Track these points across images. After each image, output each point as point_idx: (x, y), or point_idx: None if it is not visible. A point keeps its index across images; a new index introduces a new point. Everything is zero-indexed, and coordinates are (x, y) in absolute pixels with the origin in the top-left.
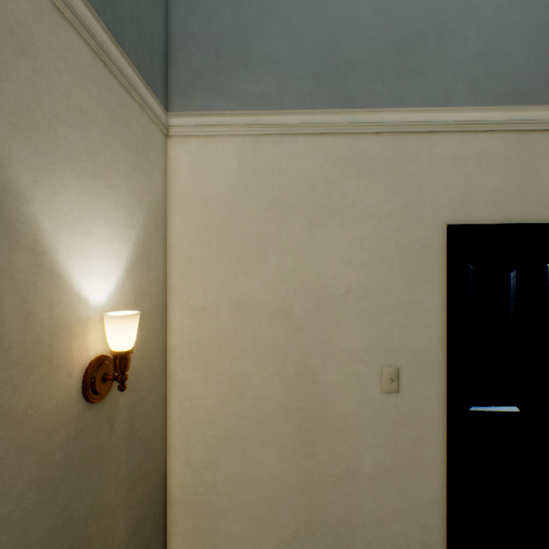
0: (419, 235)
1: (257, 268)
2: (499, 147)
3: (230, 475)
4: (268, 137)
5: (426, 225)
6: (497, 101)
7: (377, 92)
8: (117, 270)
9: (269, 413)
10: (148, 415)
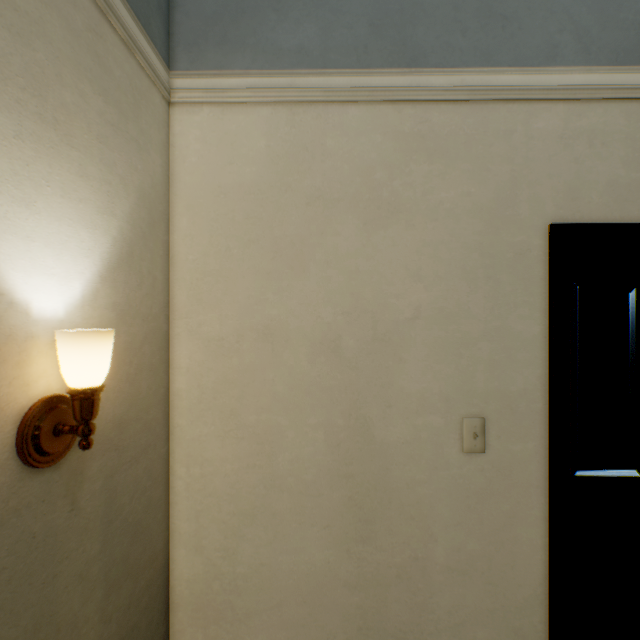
0: (512, 239)
1: (293, 283)
2: (619, 120)
3: (256, 567)
4: (307, 106)
5: (522, 225)
6: (615, 59)
7: (456, 45)
8: (85, 272)
9: (310, 481)
10: (139, 486)
